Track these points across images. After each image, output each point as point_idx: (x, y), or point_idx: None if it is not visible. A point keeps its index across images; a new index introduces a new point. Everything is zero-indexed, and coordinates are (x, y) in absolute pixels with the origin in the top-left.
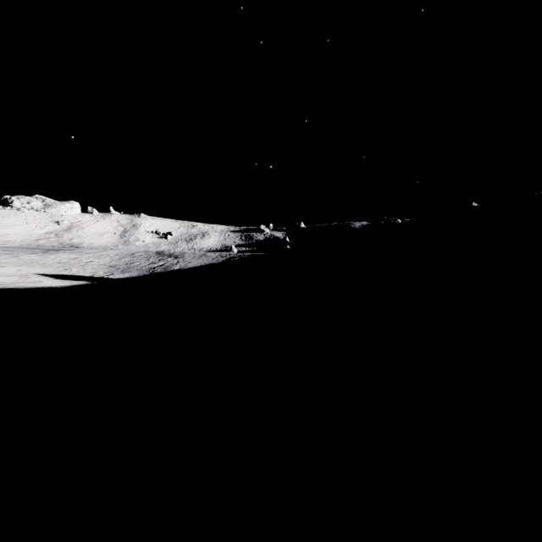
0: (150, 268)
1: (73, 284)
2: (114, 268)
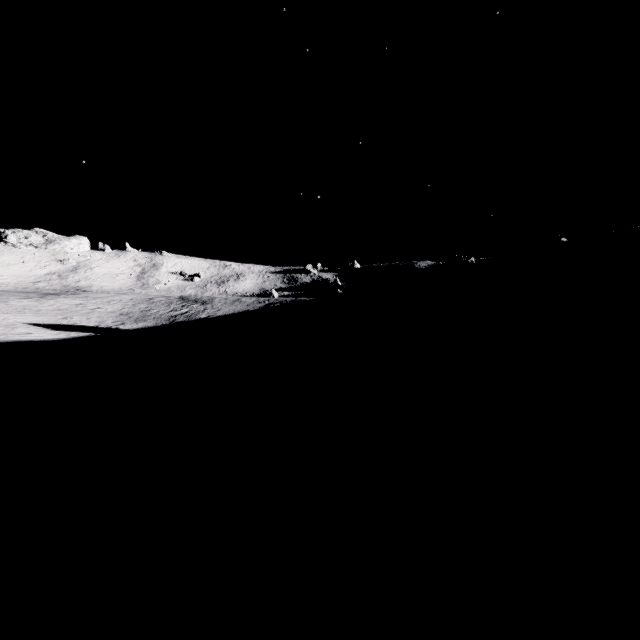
0: (170, 317)
1: (70, 337)
2: (126, 316)
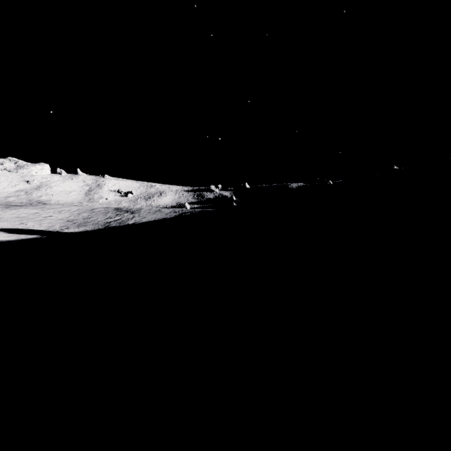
0: (106, 223)
1: (18, 239)
2: (71, 222)
